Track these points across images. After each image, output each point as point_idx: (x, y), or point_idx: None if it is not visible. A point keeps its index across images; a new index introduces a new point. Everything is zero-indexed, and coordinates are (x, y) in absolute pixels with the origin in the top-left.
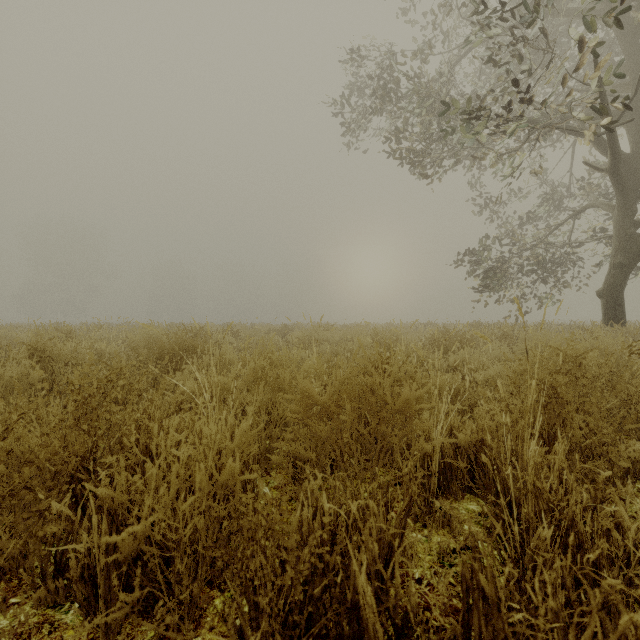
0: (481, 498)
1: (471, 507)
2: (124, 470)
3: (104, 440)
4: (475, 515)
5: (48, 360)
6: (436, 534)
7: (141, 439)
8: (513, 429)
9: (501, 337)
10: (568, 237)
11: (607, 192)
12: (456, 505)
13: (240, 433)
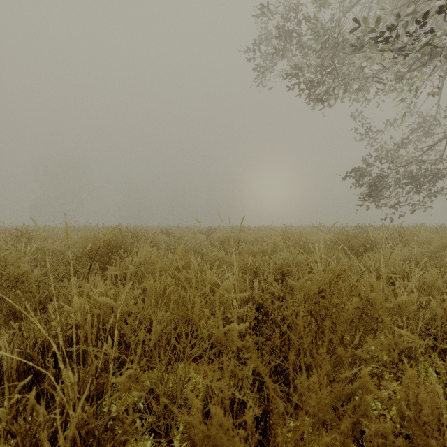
0: None
1: None
2: None
3: None
4: None
5: None
6: None
7: None
8: None
9: (397, 238)
10: (440, 156)
11: None
12: None
13: None
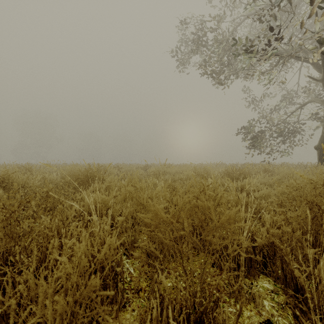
0: (272, 279)
1: (265, 285)
2: (10, 281)
3: (21, 242)
4: (269, 292)
5: (11, 184)
6: (245, 309)
7: (43, 243)
8: (294, 234)
9: (264, 171)
10: (297, 118)
11: (318, 93)
12: (255, 283)
13: (106, 245)
